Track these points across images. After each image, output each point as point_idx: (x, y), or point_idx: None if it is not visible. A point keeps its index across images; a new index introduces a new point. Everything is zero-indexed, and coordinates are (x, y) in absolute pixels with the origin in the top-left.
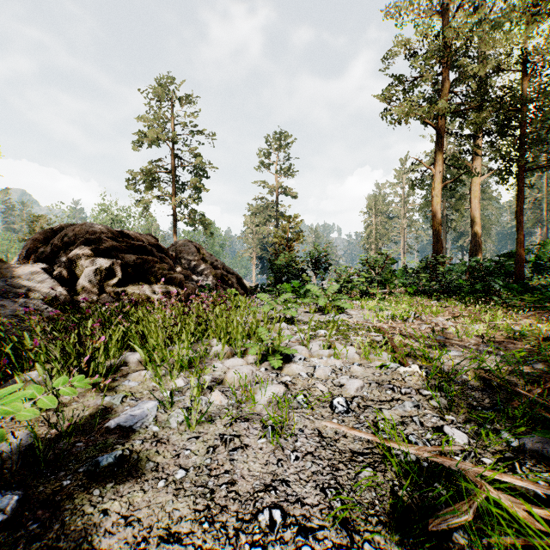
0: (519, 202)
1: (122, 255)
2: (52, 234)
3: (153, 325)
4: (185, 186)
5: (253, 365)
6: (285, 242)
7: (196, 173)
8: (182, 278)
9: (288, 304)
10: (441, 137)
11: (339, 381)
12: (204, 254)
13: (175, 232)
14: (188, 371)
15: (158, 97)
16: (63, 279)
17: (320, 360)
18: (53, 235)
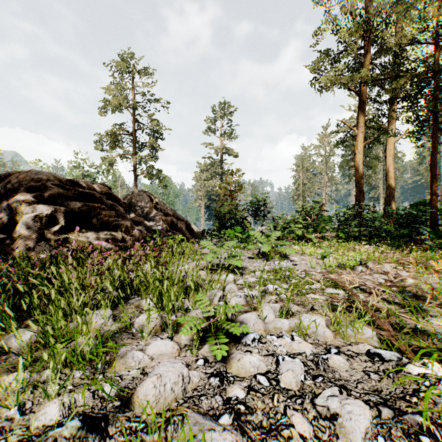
0: (433, 157)
1: (67, 202)
2: (0, 181)
3: (52, 292)
4: (144, 146)
5: (187, 351)
6: (229, 193)
7: (153, 135)
8: (128, 225)
9: (232, 249)
10: (363, 103)
11: (328, 407)
12: (157, 203)
13: (136, 185)
14: (90, 367)
15: (121, 71)
16: (3, 226)
17: (280, 341)
18: (1, 183)
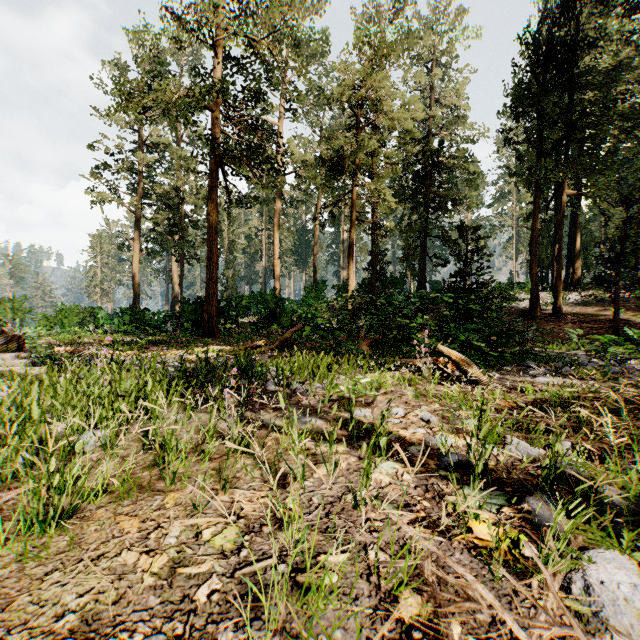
0: (181, 277)
1: None
2: None
3: None
4: None
5: None
6: None
7: None
8: None
9: None
10: (139, 221)
11: None
12: None
13: None
14: None
15: None
16: None
17: None
18: None
